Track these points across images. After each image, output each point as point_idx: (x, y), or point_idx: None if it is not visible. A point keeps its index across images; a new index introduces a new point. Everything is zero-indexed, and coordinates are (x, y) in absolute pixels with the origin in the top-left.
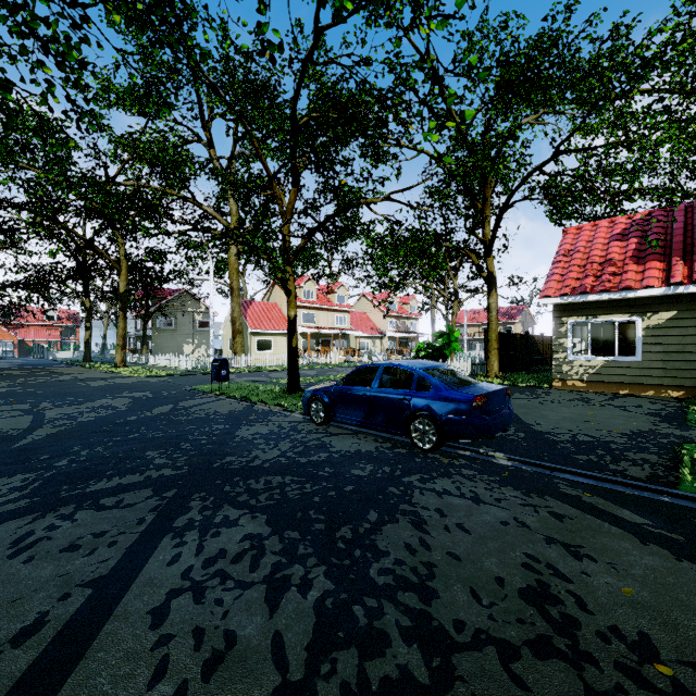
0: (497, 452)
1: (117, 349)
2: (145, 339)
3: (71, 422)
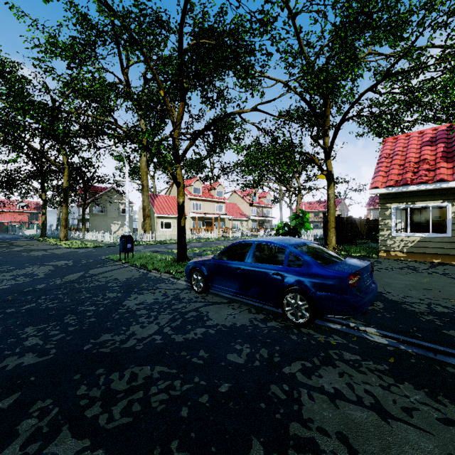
0: (368, 327)
1: (61, 228)
2: (83, 221)
3: None
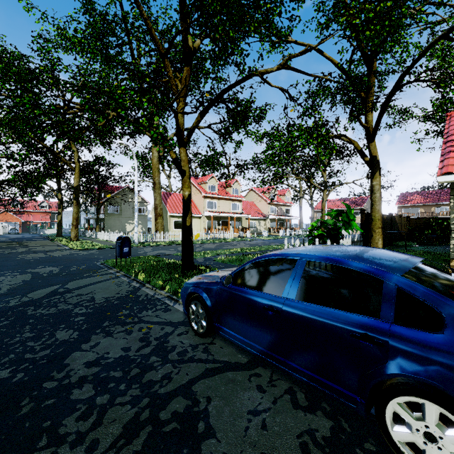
0: None
1: (72, 228)
2: (97, 221)
3: None
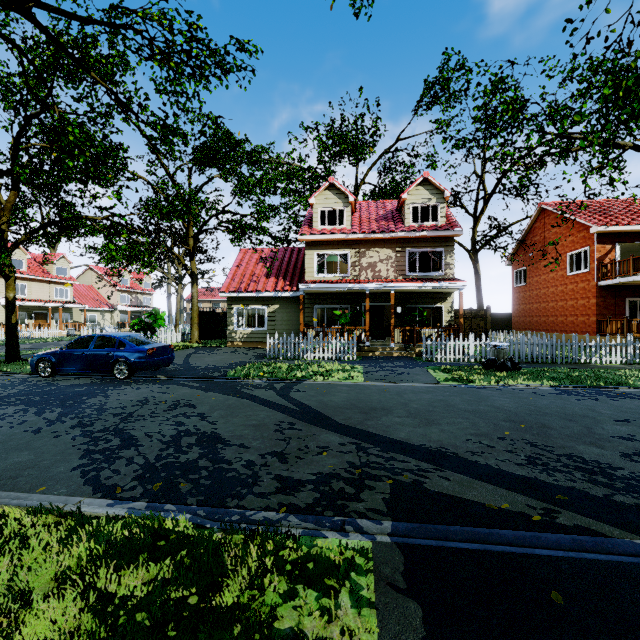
0: (162, 376)
1: None
2: None
3: None
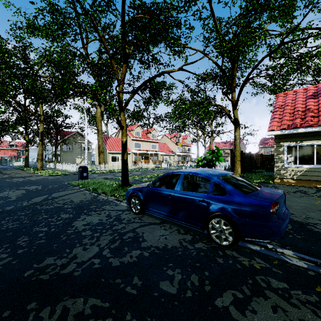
0: (285, 249)
1: (38, 161)
2: (55, 156)
3: None
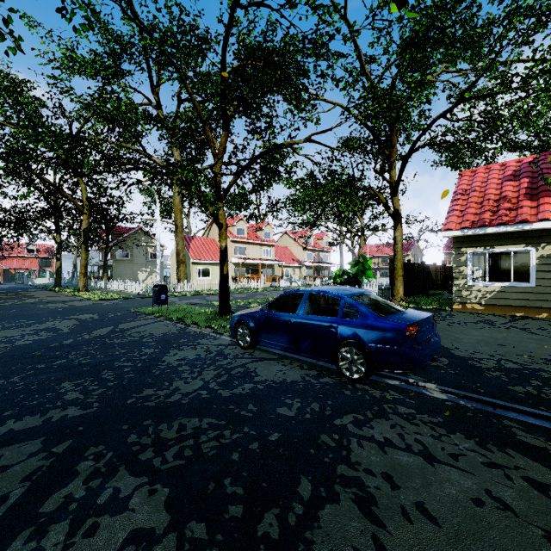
0: (428, 383)
1: (80, 276)
2: (105, 268)
3: (6, 346)
